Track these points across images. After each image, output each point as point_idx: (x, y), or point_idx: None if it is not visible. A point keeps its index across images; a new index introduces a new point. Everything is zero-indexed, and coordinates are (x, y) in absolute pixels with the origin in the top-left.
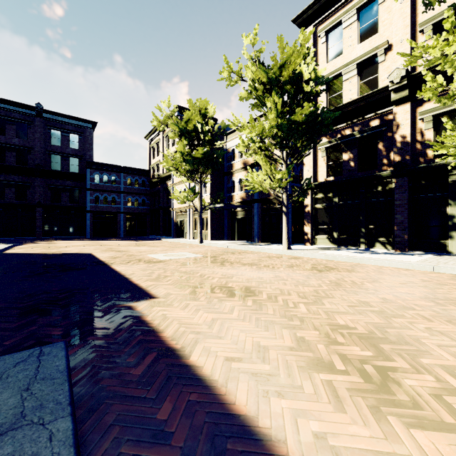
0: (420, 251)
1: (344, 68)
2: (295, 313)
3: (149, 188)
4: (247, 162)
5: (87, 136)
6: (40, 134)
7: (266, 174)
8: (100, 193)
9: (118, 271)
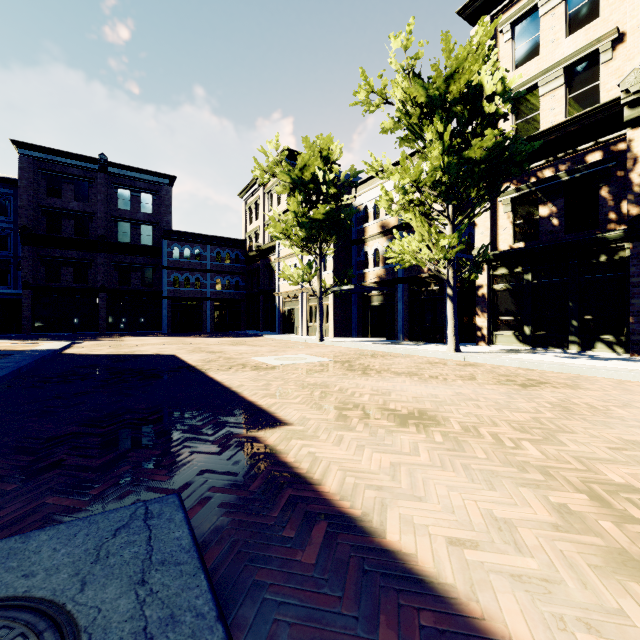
0: None
1: (542, 76)
2: (524, 459)
3: (244, 265)
4: (387, 225)
5: (164, 196)
6: (104, 195)
7: (422, 241)
8: (180, 272)
9: (219, 381)
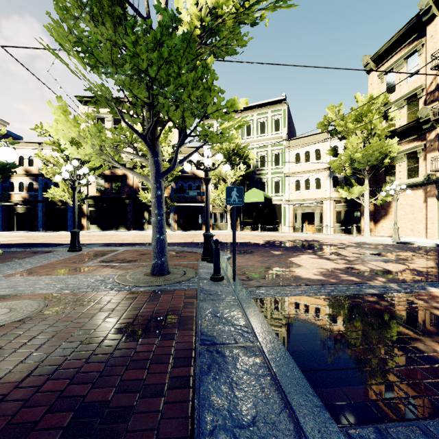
0: (136, 230)
1: None
2: (106, 240)
3: None
4: (30, 171)
5: None
6: None
7: (63, 190)
8: None
9: (6, 243)
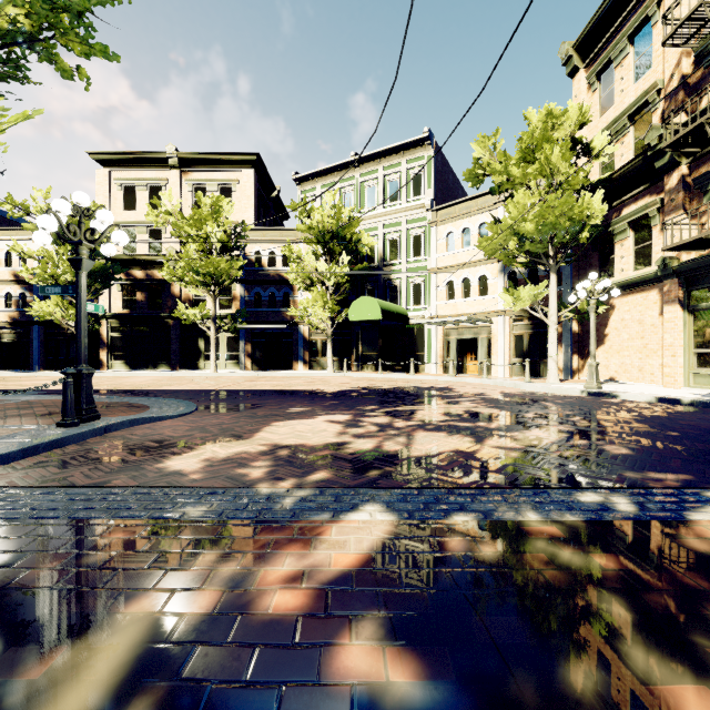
0: (186, 369)
1: (137, 224)
2: None
3: None
4: (22, 275)
5: None
6: None
7: (57, 305)
8: None
9: None
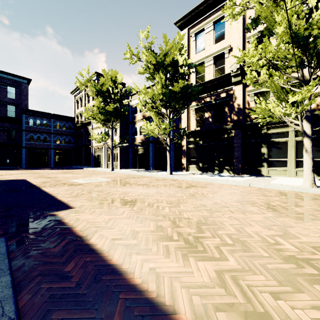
0: (247, 174)
1: (206, 59)
2: (161, 213)
3: (74, 130)
4: (145, 115)
5: (23, 89)
6: None
7: (156, 125)
8: (34, 133)
9: (47, 191)
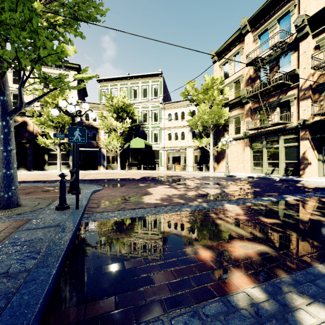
0: (37, 170)
1: None
2: None
3: None
4: None
5: None
6: None
7: None
8: None
9: None
